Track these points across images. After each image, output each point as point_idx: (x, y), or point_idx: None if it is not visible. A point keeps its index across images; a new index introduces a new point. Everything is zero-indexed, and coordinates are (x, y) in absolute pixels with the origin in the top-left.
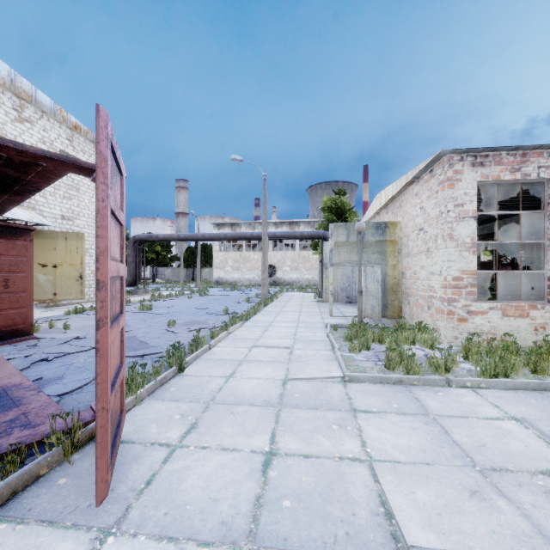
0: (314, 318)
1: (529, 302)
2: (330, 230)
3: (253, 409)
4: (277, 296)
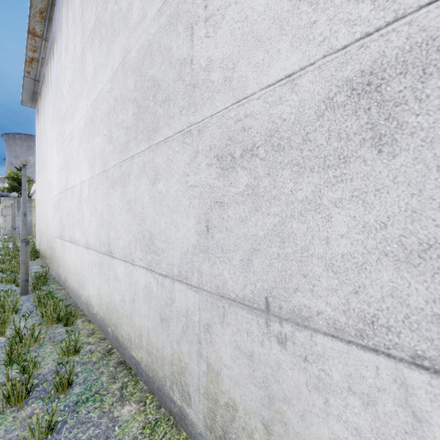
0: None
1: None
2: (1, 200)
3: None
4: None
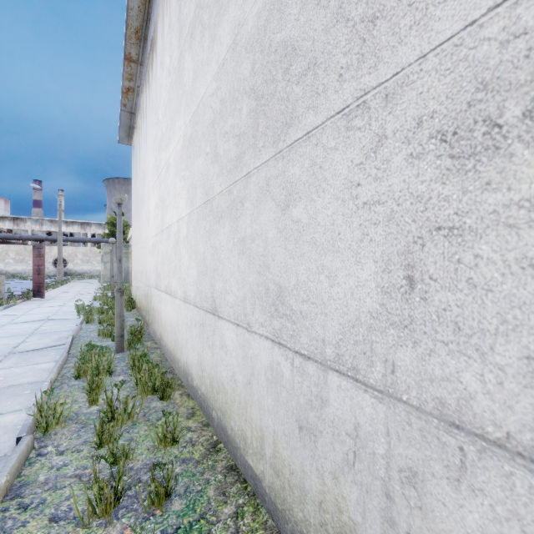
0: (93, 287)
1: None
2: (102, 246)
3: (68, 296)
4: (70, 281)
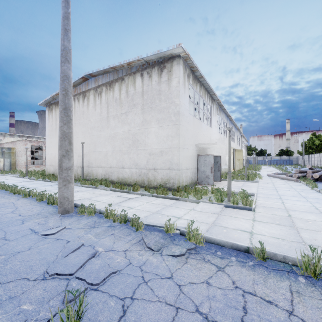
0: None
1: (40, 165)
2: None
3: None
4: None
